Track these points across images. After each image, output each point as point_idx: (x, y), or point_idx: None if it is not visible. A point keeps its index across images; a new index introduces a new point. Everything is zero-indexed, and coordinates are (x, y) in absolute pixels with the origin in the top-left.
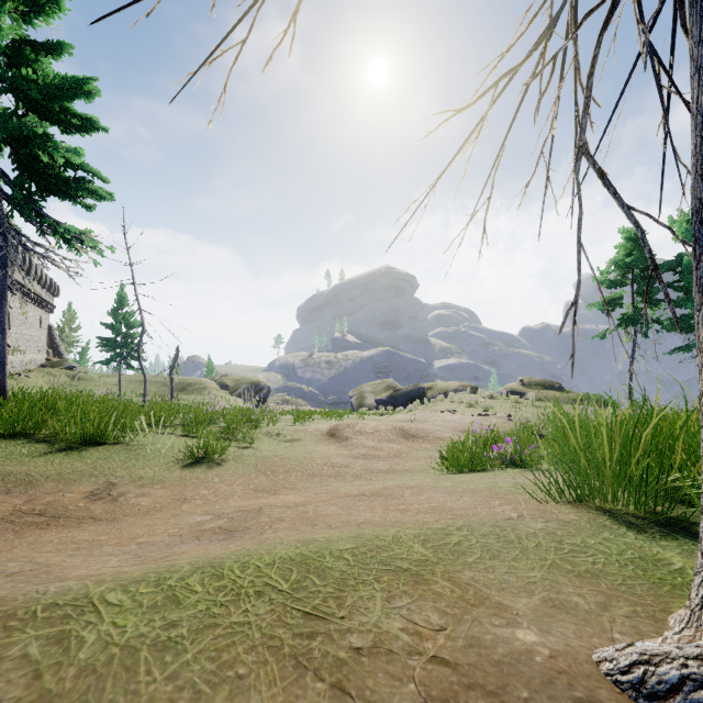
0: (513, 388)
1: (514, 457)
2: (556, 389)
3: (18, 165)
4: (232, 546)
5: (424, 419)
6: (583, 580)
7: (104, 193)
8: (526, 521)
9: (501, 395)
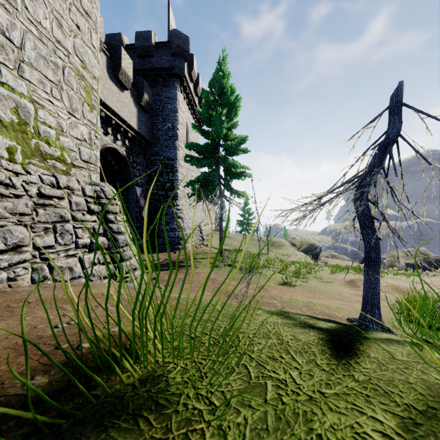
0: None
1: None
2: None
3: (225, 172)
4: None
5: (437, 283)
6: None
7: (249, 175)
8: None
9: None
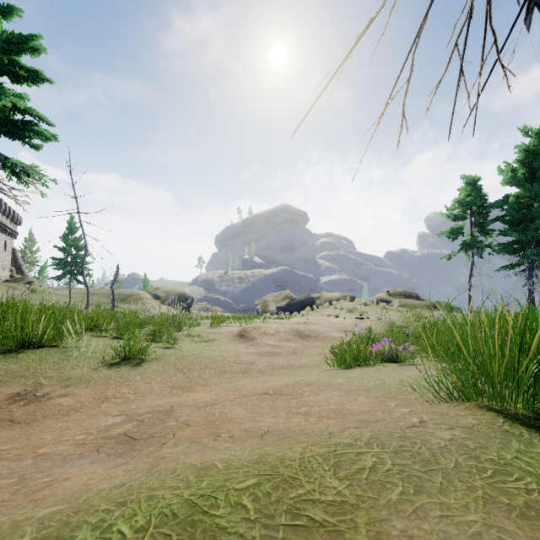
0: (382, 297)
1: (391, 353)
2: (414, 298)
3: None
4: (121, 471)
5: (314, 321)
6: (532, 523)
7: (49, 135)
8: (430, 428)
9: (372, 303)
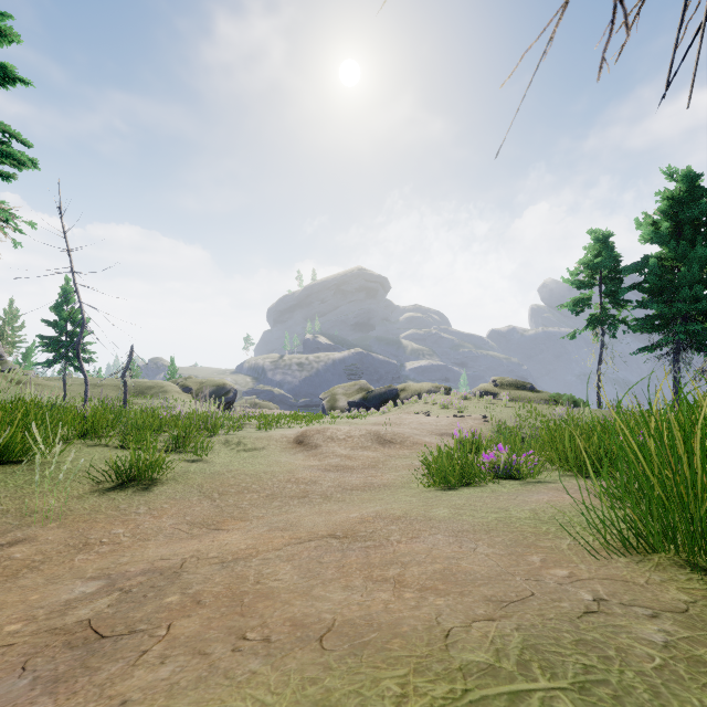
0: (486, 388)
1: (507, 466)
2: (528, 389)
3: None
4: None
5: (399, 421)
6: None
7: (24, 159)
8: (619, 616)
9: (474, 396)
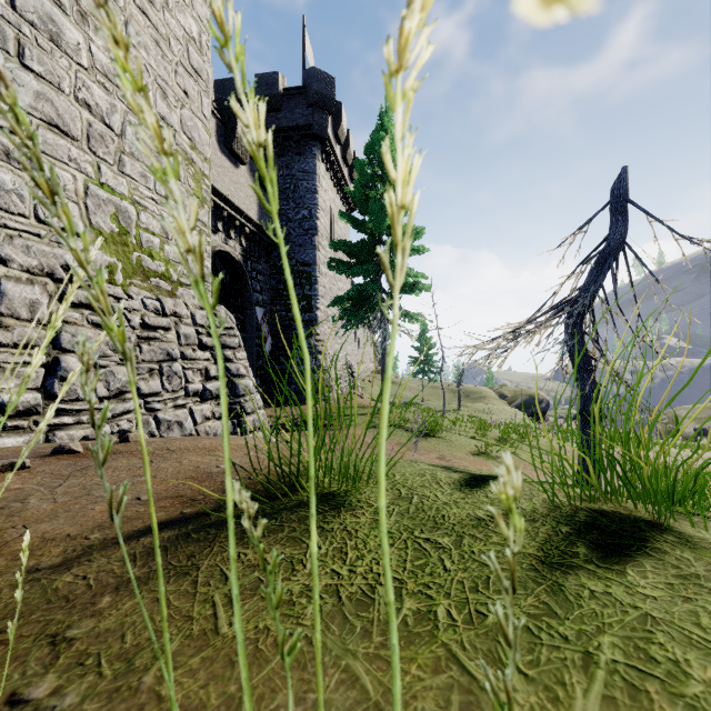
0: None
1: None
2: None
3: None
4: None
5: None
6: None
7: (427, 287)
8: None
9: None
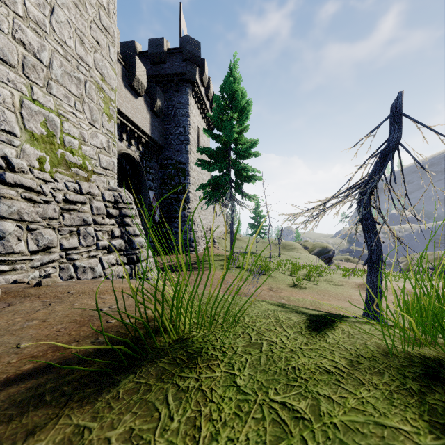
0: None
1: None
2: None
3: (236, 176)
4: None
5: None
6: None
7: (260, 178)
8: None
9: None
